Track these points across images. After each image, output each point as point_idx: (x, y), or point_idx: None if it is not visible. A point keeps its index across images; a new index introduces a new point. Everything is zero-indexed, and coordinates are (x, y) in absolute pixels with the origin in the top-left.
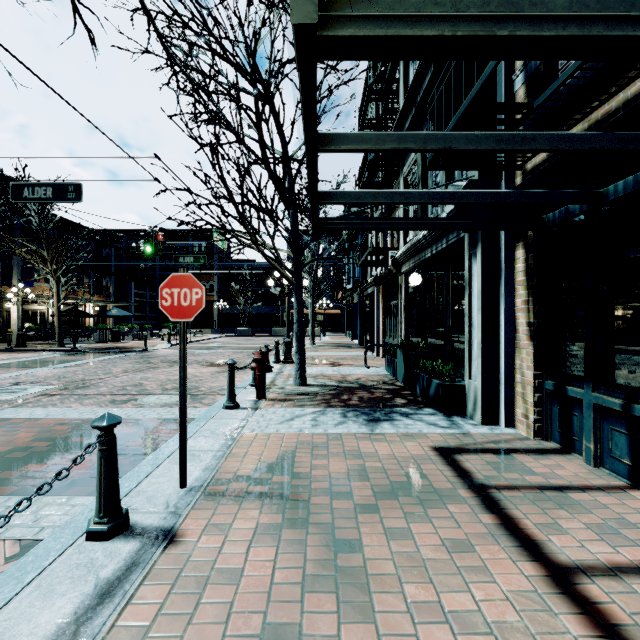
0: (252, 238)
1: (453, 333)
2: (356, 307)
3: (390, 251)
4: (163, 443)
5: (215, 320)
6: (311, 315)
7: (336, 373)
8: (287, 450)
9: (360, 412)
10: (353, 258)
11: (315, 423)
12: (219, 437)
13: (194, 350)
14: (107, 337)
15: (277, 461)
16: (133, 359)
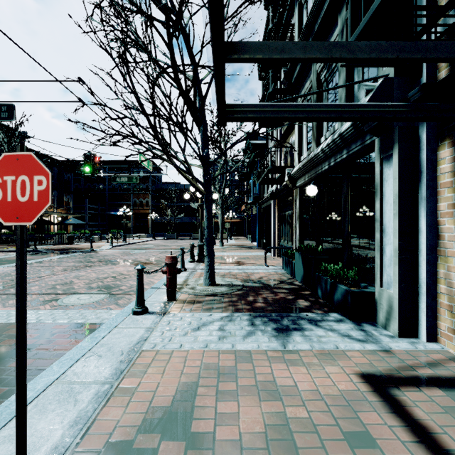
0: (165, 151)
1: (352, 238)
2: (255, 217)
3: (286, 168)
4: (54, 361)
5: (149, 227)
6: (220, 223)
7: (241, 272)
8: (188, 380)
9: (267, 318)
10: (252, 180)
11: (222, 334)
12: (113, 357)
13: (129, 250)
14: (64, 240)
15: (173, 402)
16: (77, 258)
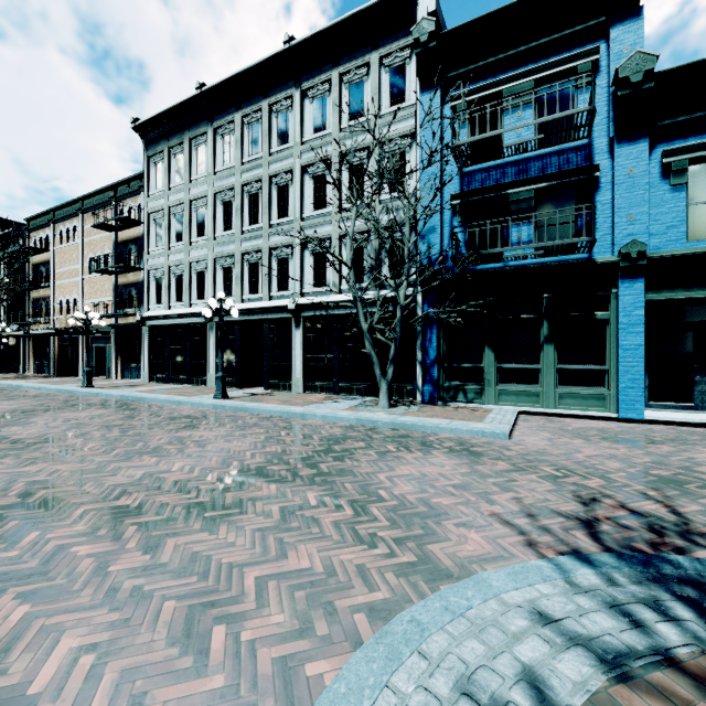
0: None
1: (18, 356)
2: None
3: None
4: None
5: None
6: None
7: None
8: None
9: None
10: None
11: None
12: None
13: None
14: None
15: None
16: None
